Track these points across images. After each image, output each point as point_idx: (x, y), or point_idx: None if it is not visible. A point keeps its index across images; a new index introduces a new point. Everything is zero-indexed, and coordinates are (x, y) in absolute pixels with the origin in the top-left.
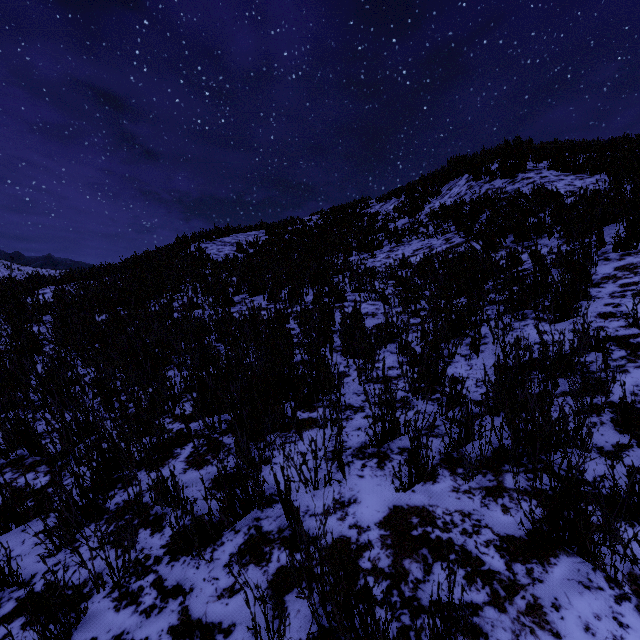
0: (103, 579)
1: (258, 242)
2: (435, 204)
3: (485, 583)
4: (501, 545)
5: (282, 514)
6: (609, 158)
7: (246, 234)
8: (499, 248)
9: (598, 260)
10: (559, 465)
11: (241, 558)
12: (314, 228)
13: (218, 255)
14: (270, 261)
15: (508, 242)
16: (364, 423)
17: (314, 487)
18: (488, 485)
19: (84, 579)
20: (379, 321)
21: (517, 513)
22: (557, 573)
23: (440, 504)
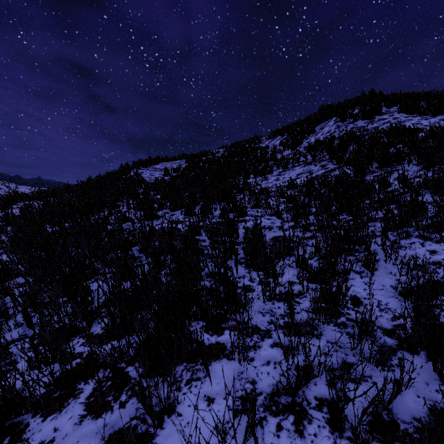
0: None
1: (180, 168)
2: (311, 139)
3: None
4: None
5: None
6: None
7: (172, 162)
8: (367, 172)
9: None
10: None
11: None
12: (221, 158)
13: (150, 178)
14: (188, 183)
15: (373, 168)
16: (273, 354)
17: None
18: None
19: None
20: (275, 234)
21: None
22: None
23: None
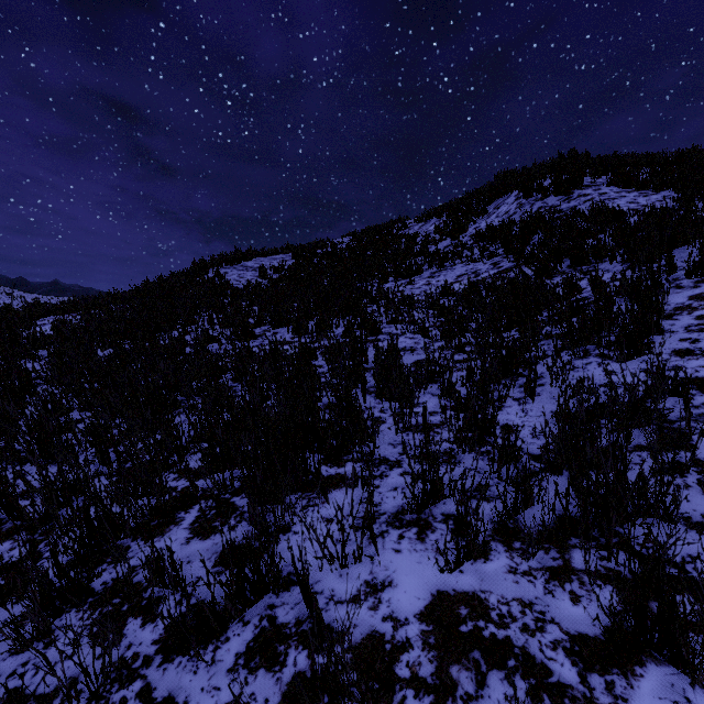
0: (77, 689)
1: (284, 267)
2: (481, 224)
3: (554, 702)
4: (572, 648)
5: (301, 600)
6: (676, 172)
7: (271, 258)
8: (554, 274)
9: (669, 288)
10: (641, 544)
11: (249, 660)
12: (346, 251)
13: (239, 281)
14: (296, 288)
15: (564, 267)
16: (401, 482)
17: (341, 565)
18: (552, 565)
19: (56, 686)
20: (418, 357)
21: (590, 603)
22: (645, 689)
23: (494, 589)
